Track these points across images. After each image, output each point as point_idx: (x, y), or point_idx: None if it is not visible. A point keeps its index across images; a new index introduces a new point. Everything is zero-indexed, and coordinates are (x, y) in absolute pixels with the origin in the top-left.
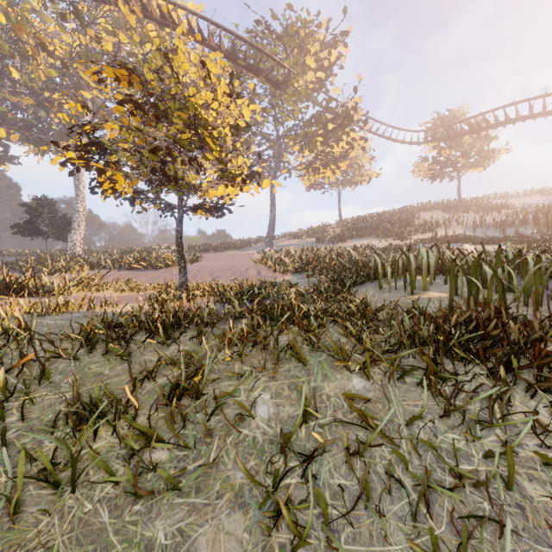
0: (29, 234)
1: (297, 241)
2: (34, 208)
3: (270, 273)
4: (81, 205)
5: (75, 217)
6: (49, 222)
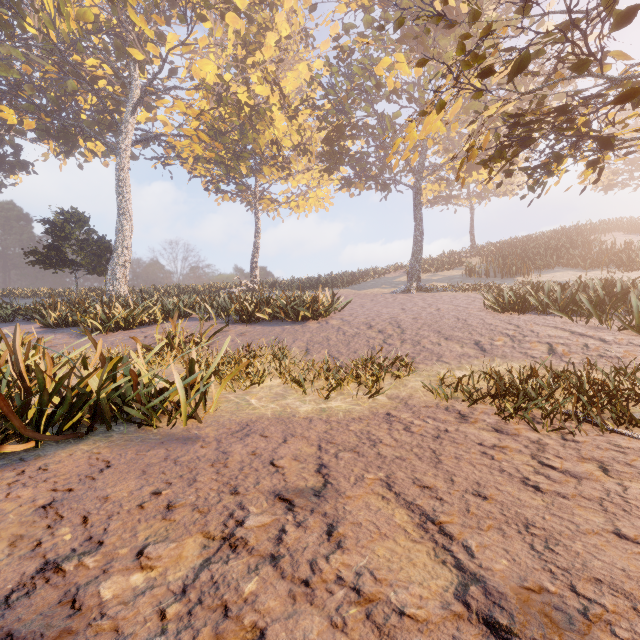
0: (52, 264)
1: (424, 275)
2: (58, 226)
3: (635, 338)
4: (126, 222)
5: (118, 240)
6: (80, 248)
